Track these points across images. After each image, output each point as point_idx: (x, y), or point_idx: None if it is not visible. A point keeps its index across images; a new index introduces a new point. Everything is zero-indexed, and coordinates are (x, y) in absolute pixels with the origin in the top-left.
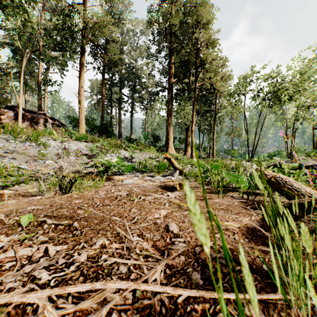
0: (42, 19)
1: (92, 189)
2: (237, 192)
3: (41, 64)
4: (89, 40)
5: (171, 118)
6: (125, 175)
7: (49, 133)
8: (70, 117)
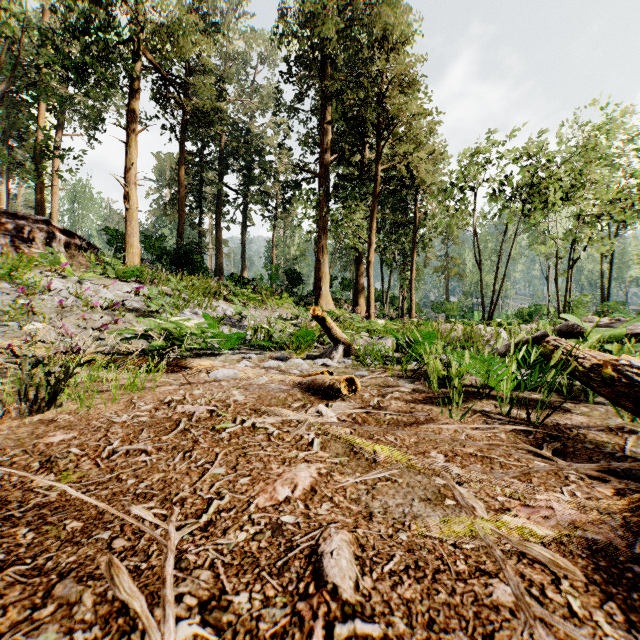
0: (46, 16)
1: (125, 395)
2: (492, 401)
3: (43, 113)
4: (151, 67)
5: (326, 235)
6: (221, 357)
7: (52, 262)
8: (109, 231)
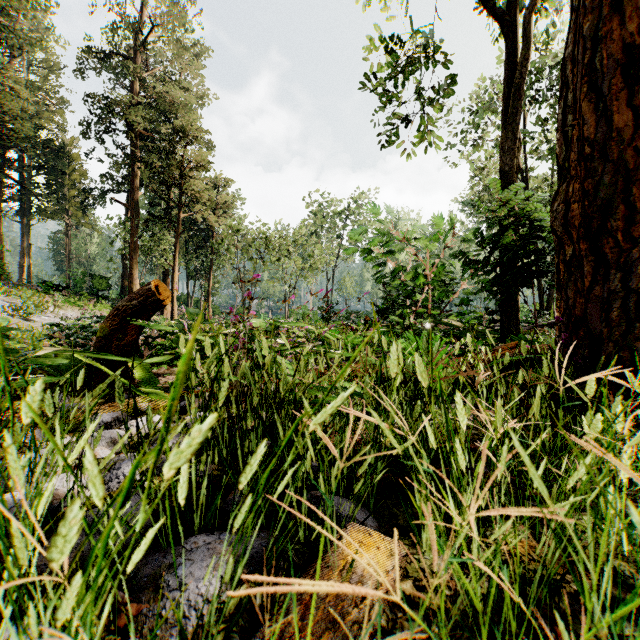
0: None
1: None
2: None
3: None
4: None
5: (137, 255)
6: None
7: None
8: None
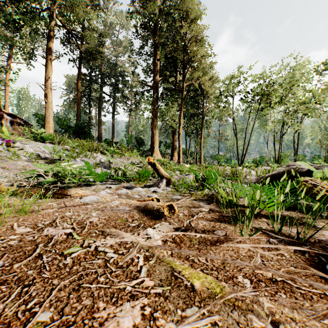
0: None
1: (14, 218)
2: (264, 219)
3: None
4: (61, 26)
5: (157, 119)
6: (94, 186)
7: None
8: (37, 115)
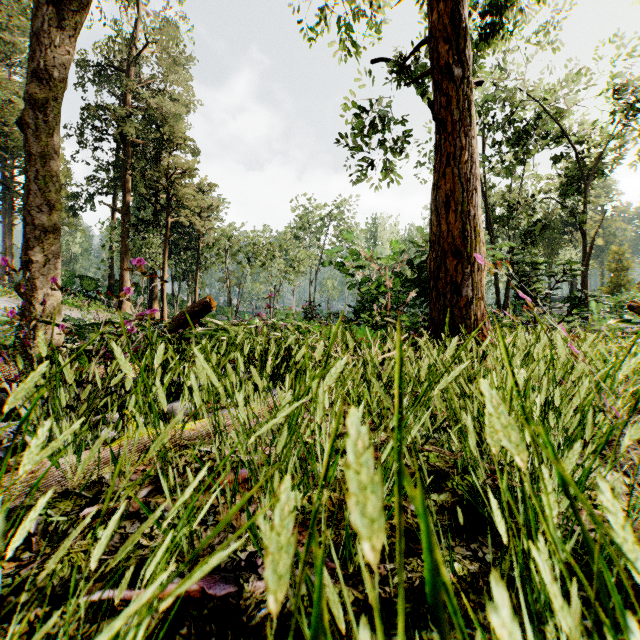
0: None
1: None
2: None
3: None
4: None
5: (128, 258)
6: None
7: None
8: None
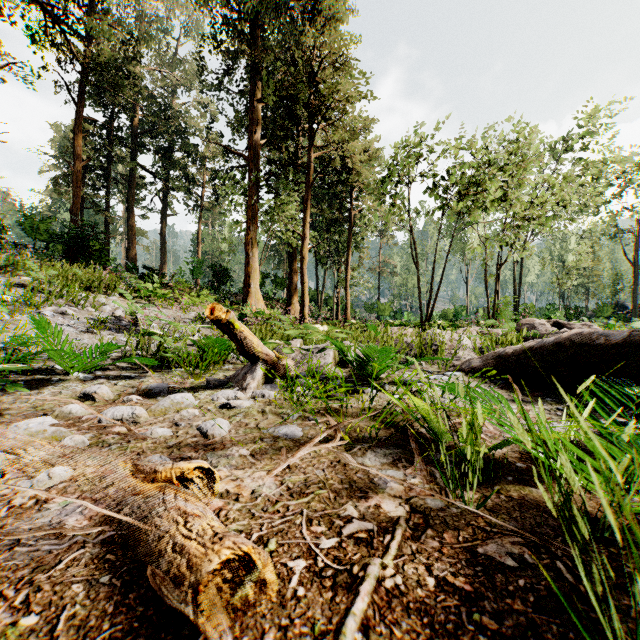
0: None
1: None
2: None
3: None
4: (30, 1)
5: (256, 226)
6: (53, 389)
7: None
8: None
